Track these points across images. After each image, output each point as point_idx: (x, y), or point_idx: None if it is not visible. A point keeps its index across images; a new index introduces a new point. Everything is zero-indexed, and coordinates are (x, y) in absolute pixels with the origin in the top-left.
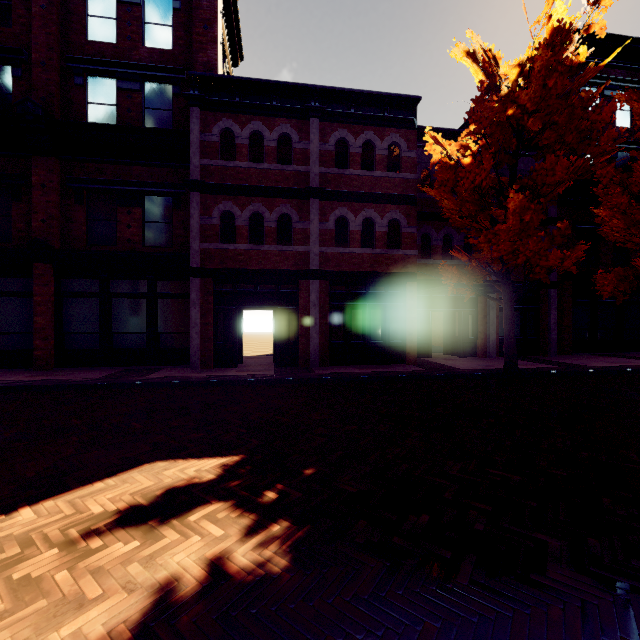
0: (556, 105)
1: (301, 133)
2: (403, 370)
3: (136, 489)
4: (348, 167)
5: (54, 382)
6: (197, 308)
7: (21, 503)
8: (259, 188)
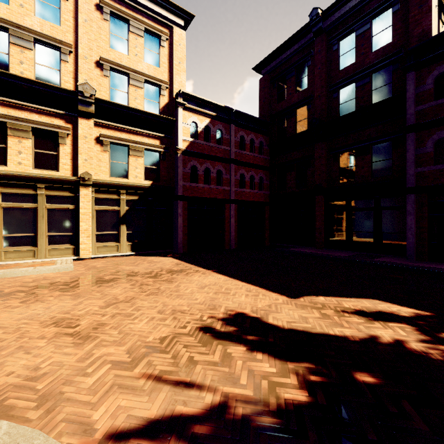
0: None
1: None
2: None
3: (363, 305)
4: None
5: (324, 255)
6: (412, 216)
7: (319, 295)
8: None
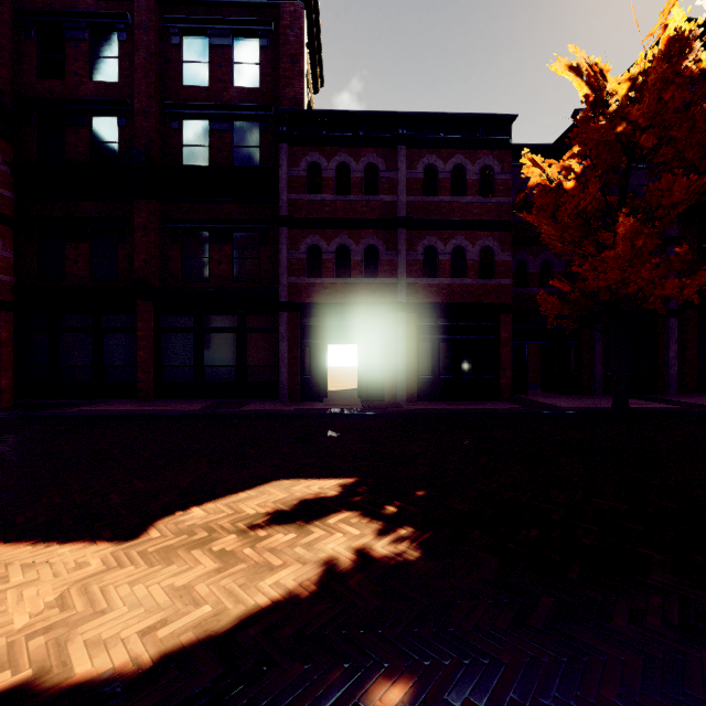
0: (674, 119)
1: (388, 162)
2: (497, 407)
3: (275, 499)
4: (437, 194)
5: (161, 412)
6: (285, 342)
7: (189, 504)
8: (346, 220)
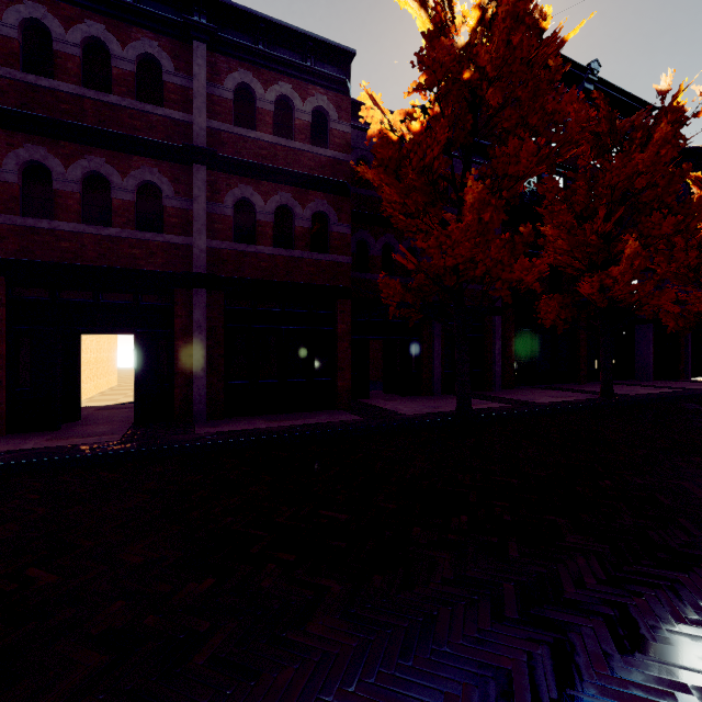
0: (520, 73)
1: (178, 61)
2: (331, 420)
3: None
4: (255, 129)
5: None
6: None
7: None
8: (99, 132)
